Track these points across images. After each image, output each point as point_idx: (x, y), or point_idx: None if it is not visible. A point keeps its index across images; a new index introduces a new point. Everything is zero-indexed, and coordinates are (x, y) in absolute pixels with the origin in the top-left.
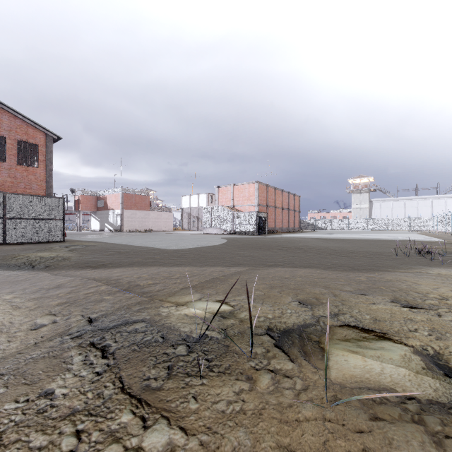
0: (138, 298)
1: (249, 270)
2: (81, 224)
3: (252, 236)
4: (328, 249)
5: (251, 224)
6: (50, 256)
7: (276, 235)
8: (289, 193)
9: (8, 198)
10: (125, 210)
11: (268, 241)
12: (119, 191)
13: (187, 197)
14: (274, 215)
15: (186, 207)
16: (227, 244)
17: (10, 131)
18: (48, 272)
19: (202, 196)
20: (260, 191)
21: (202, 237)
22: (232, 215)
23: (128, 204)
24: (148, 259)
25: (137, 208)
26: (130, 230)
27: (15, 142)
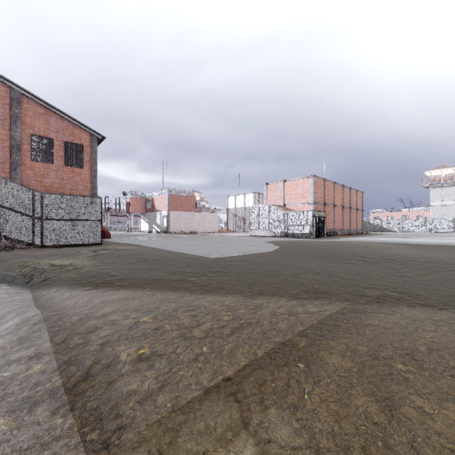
0: (68, 449)
1: (347, 313)
2: (132, 226)
3: (309, 240)
4: (441, 263)
5: (306, 226)
6: (63, 264)
7: (339, 238)
8: (351, 188)
9: (46, 197)
10: (171, 212)
11: (337, 248)
12: (165, 192)
13: (233, 197)
14: (333, 215)
15: (231, 207)
16: (281, 250)
17: (58, 133)
18: (34, 292)
19: (248, 196)
20: (316, 186)
21: (249, 240)
22: (282, 214)
23: (174, 205)
24: (175, 275)
25: (182, 209)
26: (175, 232)
27: (62, 143)
